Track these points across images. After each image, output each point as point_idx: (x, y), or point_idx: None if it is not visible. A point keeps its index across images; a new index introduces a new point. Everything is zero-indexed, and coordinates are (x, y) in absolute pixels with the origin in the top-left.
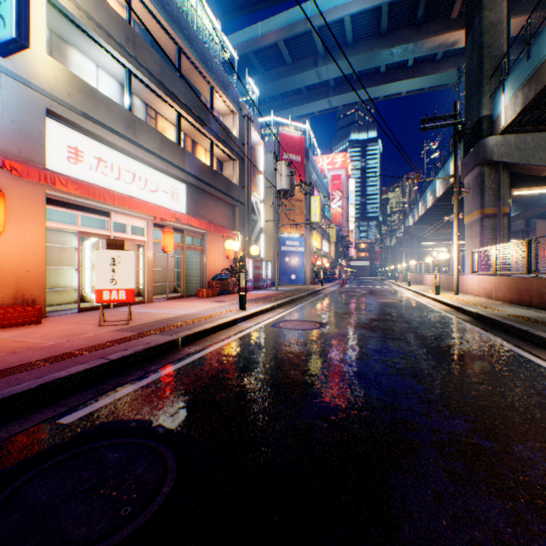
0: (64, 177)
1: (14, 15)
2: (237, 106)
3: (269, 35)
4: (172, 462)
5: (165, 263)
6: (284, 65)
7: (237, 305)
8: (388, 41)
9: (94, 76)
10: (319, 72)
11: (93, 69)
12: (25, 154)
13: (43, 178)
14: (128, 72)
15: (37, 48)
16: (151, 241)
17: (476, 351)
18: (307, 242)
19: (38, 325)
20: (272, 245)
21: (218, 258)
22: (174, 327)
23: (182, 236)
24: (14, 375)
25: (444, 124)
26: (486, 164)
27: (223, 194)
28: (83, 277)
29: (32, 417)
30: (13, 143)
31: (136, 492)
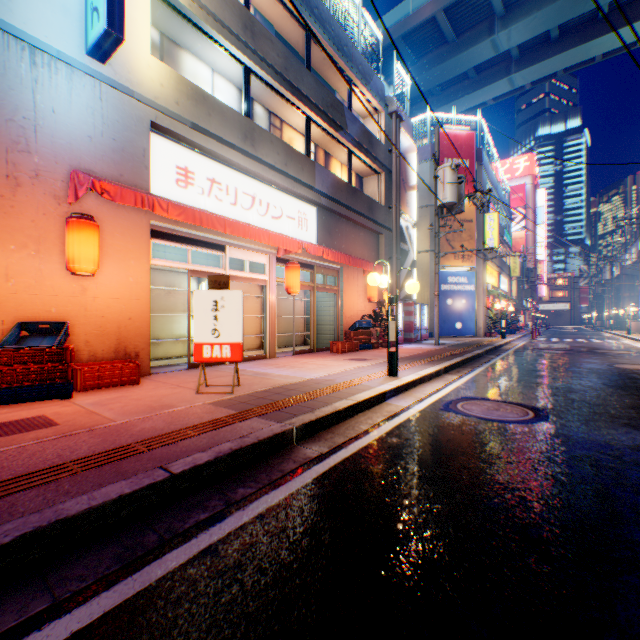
0: (165, 200)
1: (106, 1)
2: (381, 101)
3: (422, 9)
4: None
5: (292, 308)
6: (443, 44)
7: (383, 367)
8: None
9: (209, 83)
10: (495, 41)
11: (208, 75)
12: (127, 178)
13: (139, 202)
14: (245, 70)
15: (140, 49)
16: (273, 281)
17: None
18: (478, 278)
19: (134, 386)
20: (428, 283)
21: (357, 300)
22: (290, 403)
23: (311, 274)
24: (15, 496)
25: None
26: None
27: (364, 218)
28: None
29: None
30: (114, 166)
31: None
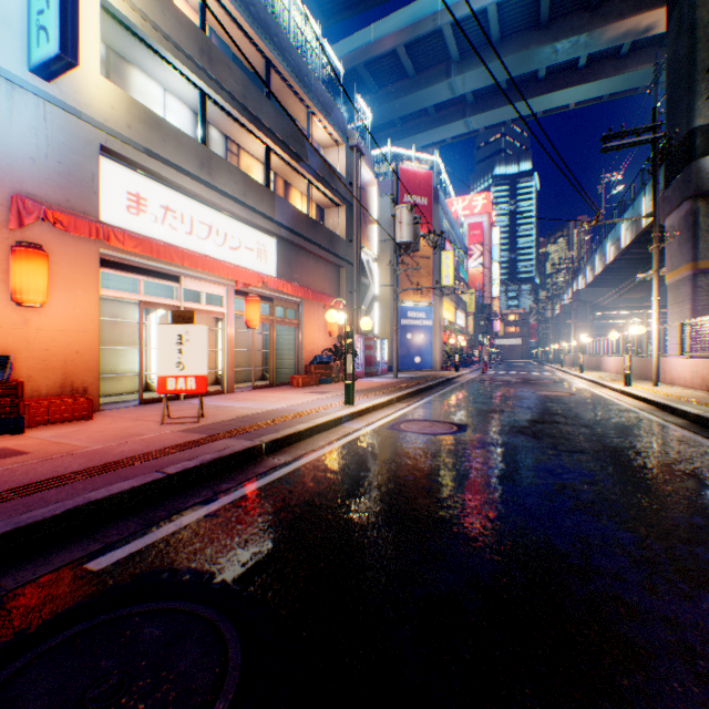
0: (121, 230)
1: (59, 25)
2: (343, 134)
3: (384, 40)
4: (236, 653)
5: (250, 341)
6: (405, 78)
7: (342, 398)
8: (550, 33)
9: (160, 103)
10: (452, 85)
11: (159, 94)
12: (74, 204)
13: (94, 233)
14: (202, 94)
15: (89, 68)
16: (231, 314)
17: (708, 476)
18: (436, 313)
19: (89, 421)
20: (389, 317)
21: (318, 334)
22: (257, 427)
23: (271, 307)
24: (39, 494)
25: (638, 140)
26: (702, 196)
27: (325, 251)
28: (148, 360)
29: (53, 557)
30: (60, 190)
31: (173, 708)
